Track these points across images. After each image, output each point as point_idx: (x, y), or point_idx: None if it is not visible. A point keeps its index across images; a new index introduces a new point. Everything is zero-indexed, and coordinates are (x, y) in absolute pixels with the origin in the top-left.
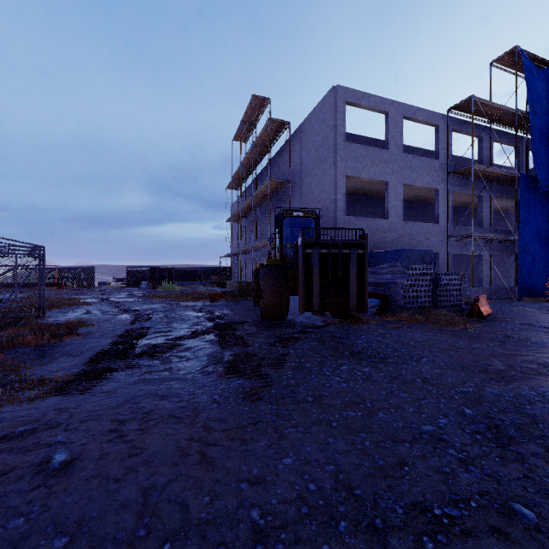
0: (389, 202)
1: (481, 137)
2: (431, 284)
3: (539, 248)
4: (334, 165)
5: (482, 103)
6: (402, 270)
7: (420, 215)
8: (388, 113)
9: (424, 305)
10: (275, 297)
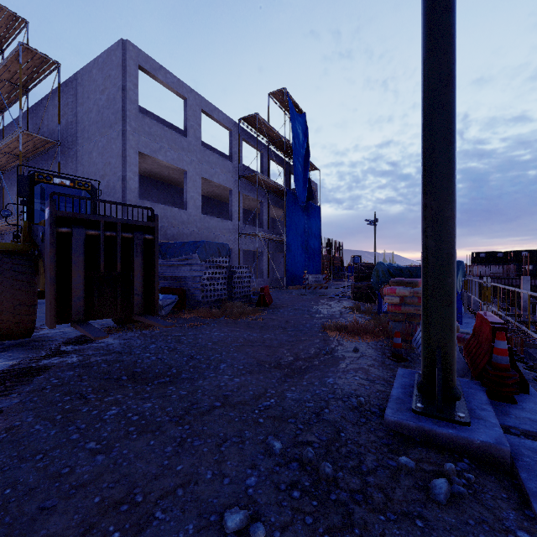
0: (188, 192)
1: (263, 153)
2: (227, 277)
3: (297, 248)
4: (123, 135)
5: (264, 123)
6: (200, 263)
7: (217, 212)
8: (186, 99)
9: (220, 298)
10: (5, 303)
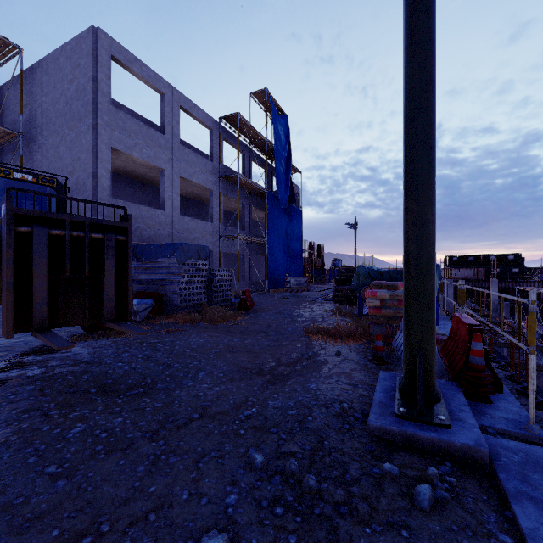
0: (166, 192)
1: (244, 154)
2: (207, 280)
3: (279, 251)
4: (94, 129)
5: (245, 123)
6: (178, 266)
7: (196, 213)
8: (164, 95)
9: (200, 303)
10: None
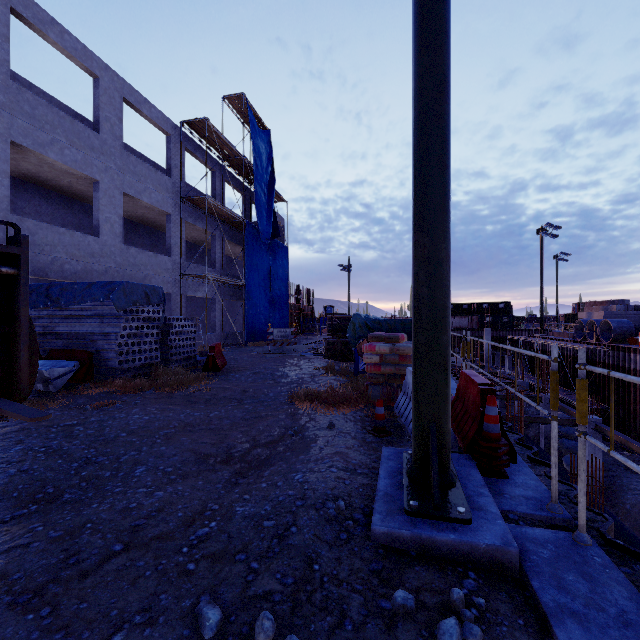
0: (101, 211)
1: (215, 172)
2: (161, 332)
3: (260, 295)
4: None
5: (216, 133)
6: (117, 313)
7: (149, 244)
8: (99, 79)
9: (150, 363)
10: None
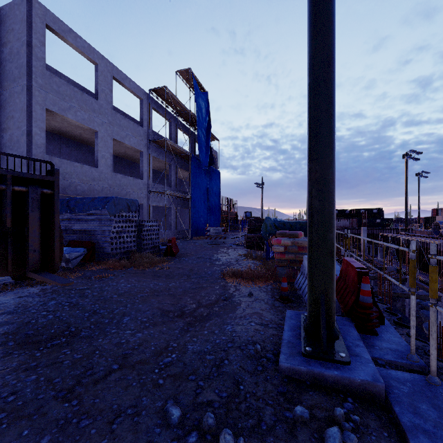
0: (99, 151)
1: (171, 122)
2: (137, 230)
3: (201, 204)
4: (27, 90)
5: (172, 96)
6: (110, 217)
7: (129, 172)
8: (98, 65)
9: (130, 250)
10: None
